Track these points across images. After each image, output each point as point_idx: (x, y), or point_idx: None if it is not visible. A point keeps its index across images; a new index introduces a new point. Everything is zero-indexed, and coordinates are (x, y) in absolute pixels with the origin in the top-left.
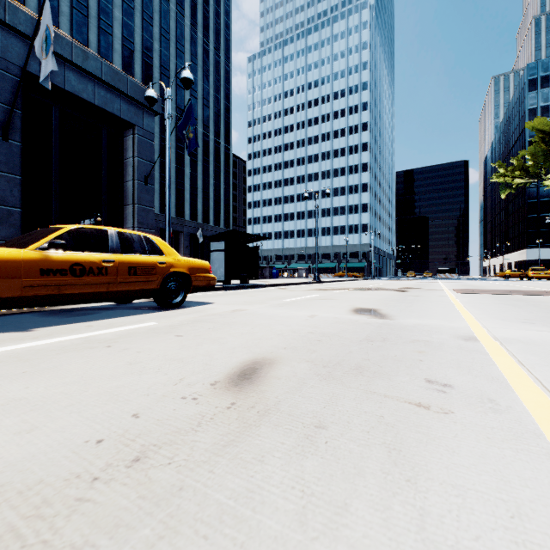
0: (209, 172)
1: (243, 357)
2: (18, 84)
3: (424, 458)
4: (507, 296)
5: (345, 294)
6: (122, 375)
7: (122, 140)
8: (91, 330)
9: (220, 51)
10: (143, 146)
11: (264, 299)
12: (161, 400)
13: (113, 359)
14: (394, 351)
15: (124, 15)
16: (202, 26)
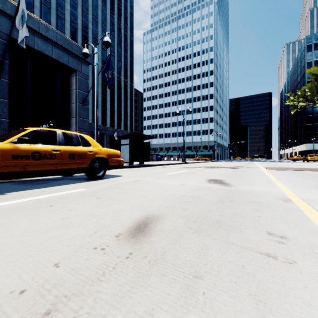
0: (121, 99)
1: (139, 213)
2: (6, 45)
3: (288, 312)
4: (299, 172)
5: (201, 170)
6: (55, 229)
7: (69, 79)
8: (43, 194)
9: (127, 29)
10: (82, 83)
11: (153, 173)
12: (78, 250)
13: (52, 215)
14: (240, 209)
15: (71, 8)
16: (117, 14)
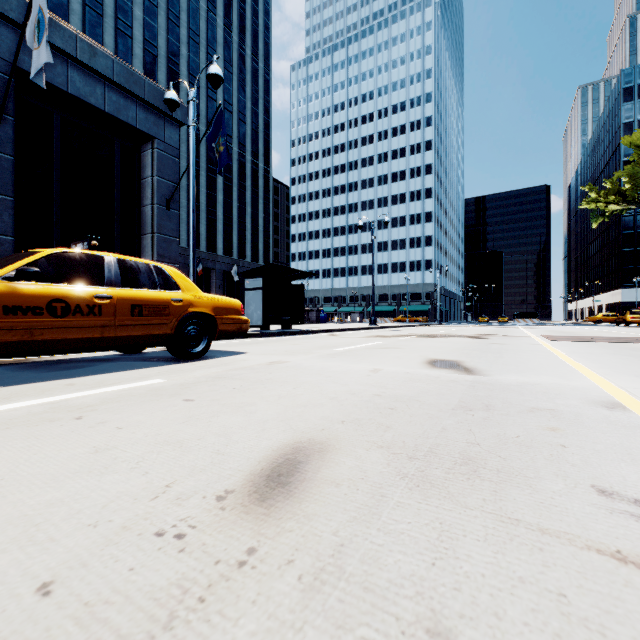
0: (245, 199)
1: (278, 437)
2: (7, 83)
3: None
4: (617, 345)
5: (410, 342)
6: (70, 477)
7: (139, 156)
8: (68, 391)
9: (258, 57)
10: (165, 163)
11: (310, 348)
12: (113, 541)
13: (73, 442)
14: (512, 427)
15: (145, 14)
16: (237, 27)
